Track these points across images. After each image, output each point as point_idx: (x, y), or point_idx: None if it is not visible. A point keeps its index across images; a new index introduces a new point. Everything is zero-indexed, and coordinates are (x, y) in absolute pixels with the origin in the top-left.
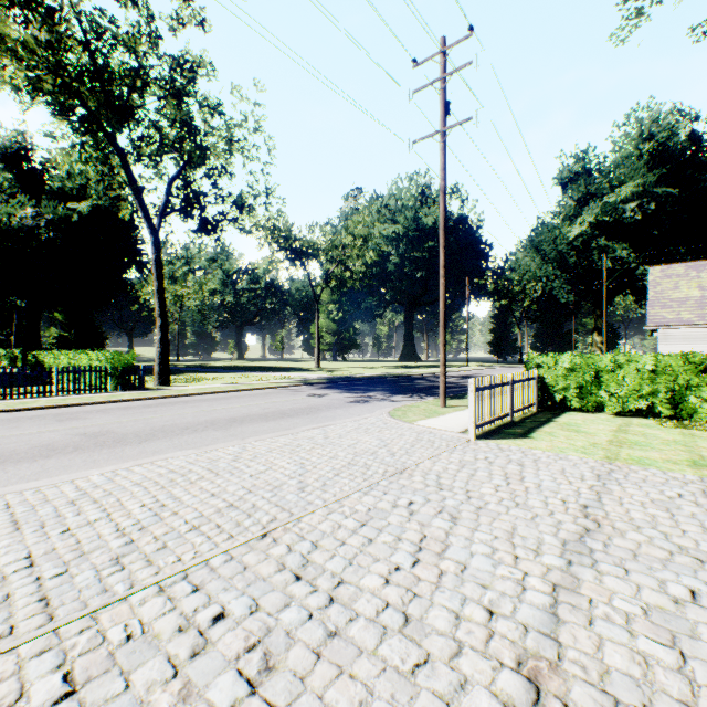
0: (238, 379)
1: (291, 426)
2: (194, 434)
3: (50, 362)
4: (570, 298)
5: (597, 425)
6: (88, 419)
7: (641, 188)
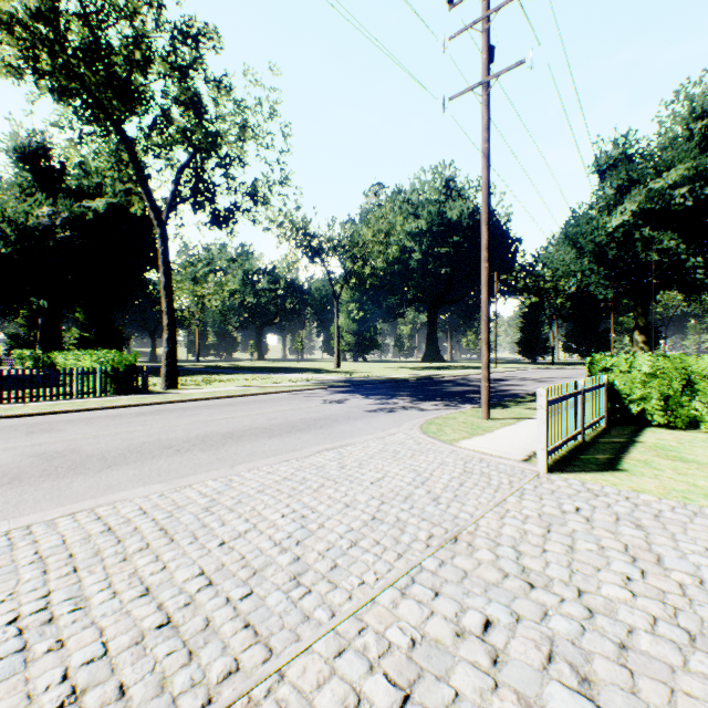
0: (251, 381)
1: (298, 446)
2: (174, 457)
3: (62, 363)
4: (609, 294)
5: (703, 450)
6: (63, 431)
7: (692, 171)
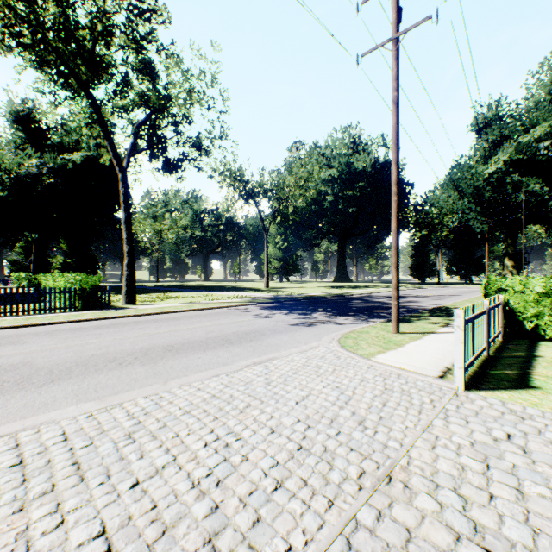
0: (197, 298)
1: (228, 360)
2: (115, 371)
3: (45, 283)
4: (484, 228)
5: None
6: (26, 343)
7: None
